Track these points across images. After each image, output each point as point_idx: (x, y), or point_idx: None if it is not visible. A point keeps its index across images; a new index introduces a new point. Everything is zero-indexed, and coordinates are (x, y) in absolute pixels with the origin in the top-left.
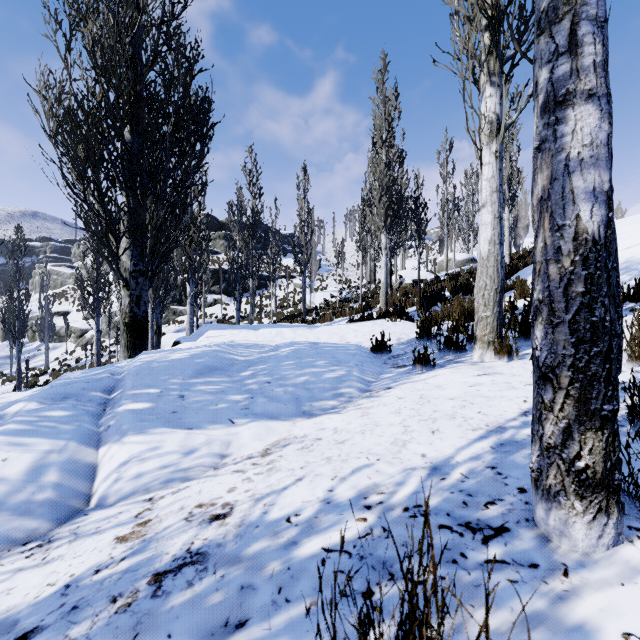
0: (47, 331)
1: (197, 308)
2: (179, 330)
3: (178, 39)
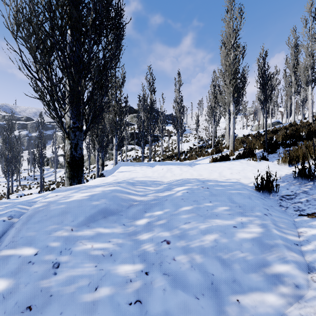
0: (55, 163)
1: (121, 152)
2: None
3: None
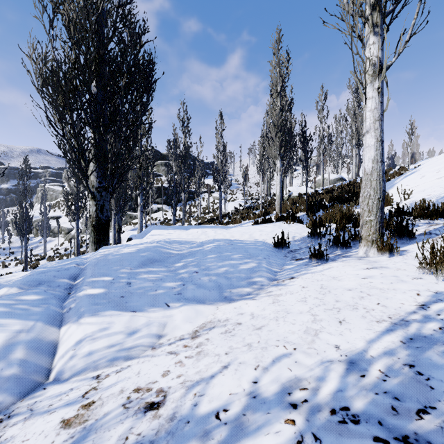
0: (45, 229)
1: (146, 214)
2: (134, 229)
3: (130, 18)
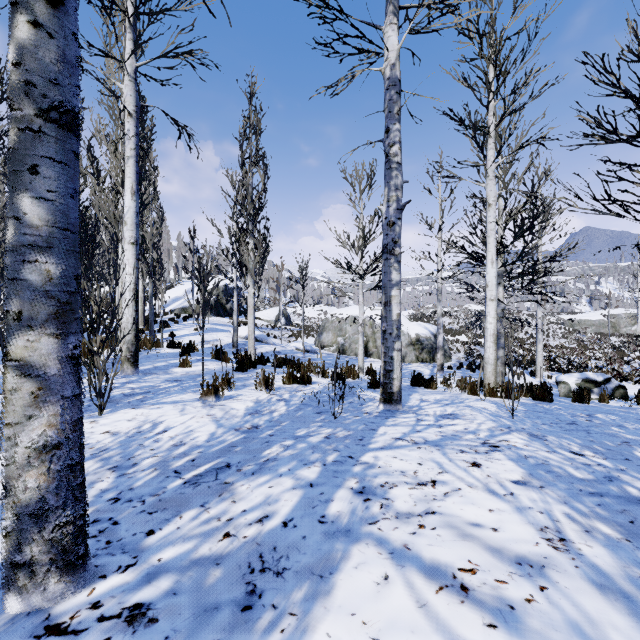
0: None
1: None
2: None
3: None
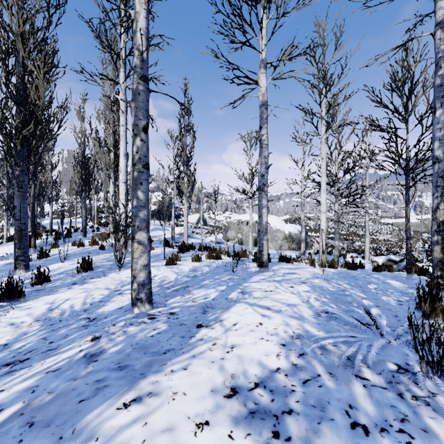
0: None
1: None
2: None
3: None
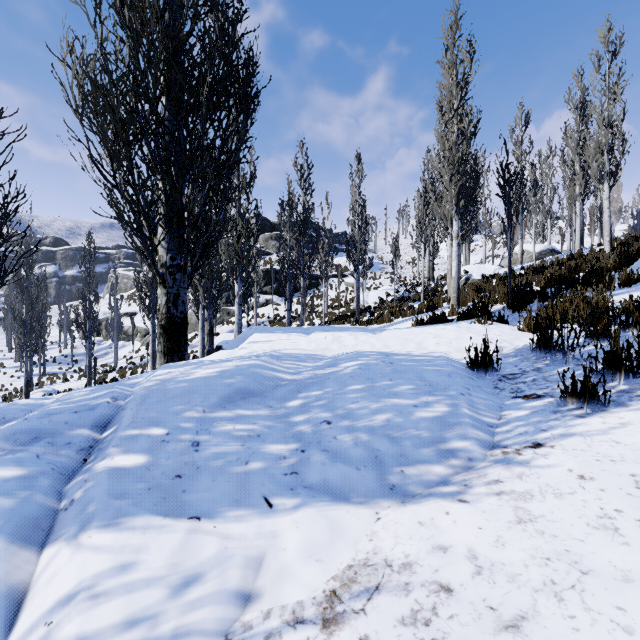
0: (116, 331)
1: (248, 308)
2: (232, 330)
3: None
